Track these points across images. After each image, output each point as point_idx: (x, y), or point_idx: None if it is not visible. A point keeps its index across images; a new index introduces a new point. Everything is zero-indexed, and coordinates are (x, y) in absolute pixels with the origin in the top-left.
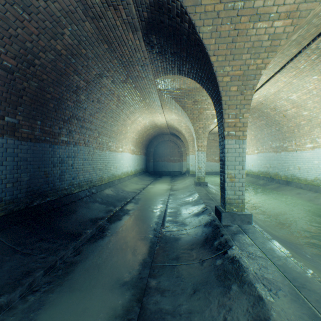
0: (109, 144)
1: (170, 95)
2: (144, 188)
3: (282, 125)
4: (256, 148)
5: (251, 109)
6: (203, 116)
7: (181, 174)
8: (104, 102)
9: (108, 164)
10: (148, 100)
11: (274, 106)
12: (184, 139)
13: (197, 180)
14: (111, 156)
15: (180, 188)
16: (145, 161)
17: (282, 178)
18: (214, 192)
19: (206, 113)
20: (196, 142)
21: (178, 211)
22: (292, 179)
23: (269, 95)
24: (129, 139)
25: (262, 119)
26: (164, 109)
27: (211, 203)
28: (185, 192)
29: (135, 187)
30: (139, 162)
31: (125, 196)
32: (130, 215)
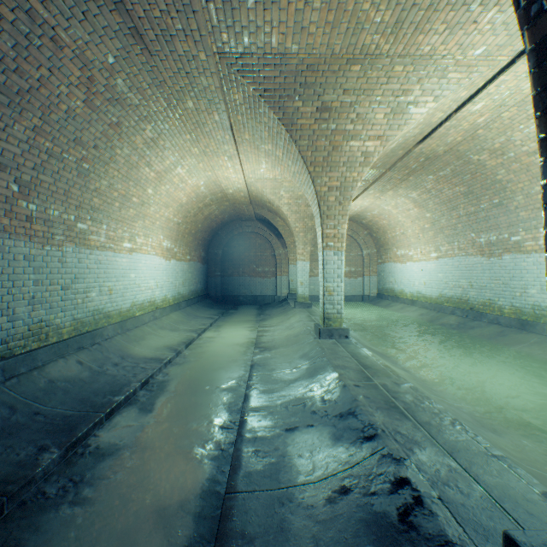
0: (80, 227)
1: (253, 82)
2: (189, 343)
3: (512, 192)
4: (434, 248)
5: (440, 156)
6: (341, 155)
7: (279, 302)
8: (20, 66)
9: (76, 283)
10: (192, 101)
11: (504, 143)
12: (285, 230)
13: (323, 323)
14: (87, 262)
15: (280, 341)
16: (203, 275)
17: (504, 312)
18: (382, 366)
19: (350, 148)
20: (321, 227)
21: (284, 474)
22: (537, 317)
23: (511, 104)
24: (155, 222)
25: (459, 182)
26: (240, 144)
27: (411, 437)
28: (295, 358)
29: (165, 342)
30: (187, 276)
31: (118, 379)
32: (82, 503)
